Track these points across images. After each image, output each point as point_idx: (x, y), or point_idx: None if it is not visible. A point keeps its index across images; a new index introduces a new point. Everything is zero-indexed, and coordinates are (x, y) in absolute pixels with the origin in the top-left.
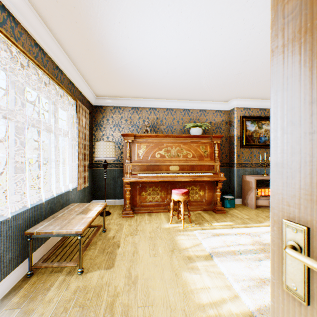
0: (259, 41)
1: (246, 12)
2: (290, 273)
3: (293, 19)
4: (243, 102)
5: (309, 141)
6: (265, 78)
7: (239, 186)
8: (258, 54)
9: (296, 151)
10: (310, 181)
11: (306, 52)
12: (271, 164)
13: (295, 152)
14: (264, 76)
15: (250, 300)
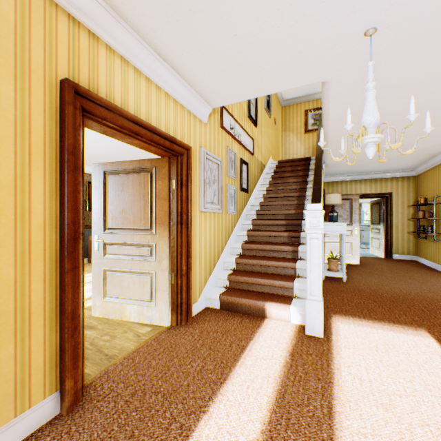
0: (99, 144)
1: (90, 133)
2: (96, 246)
3: (97, 189)
4: (90, 169)
5: (99, 217)
6: (107, 159)
7: (86, 247)
8: (99, 148)
9: (98, 219)
10: (100, 225)
11: (99, 198)
12: (93, 222)
13: (97, 219)
14: (106, 158)
15: (91, 293)
